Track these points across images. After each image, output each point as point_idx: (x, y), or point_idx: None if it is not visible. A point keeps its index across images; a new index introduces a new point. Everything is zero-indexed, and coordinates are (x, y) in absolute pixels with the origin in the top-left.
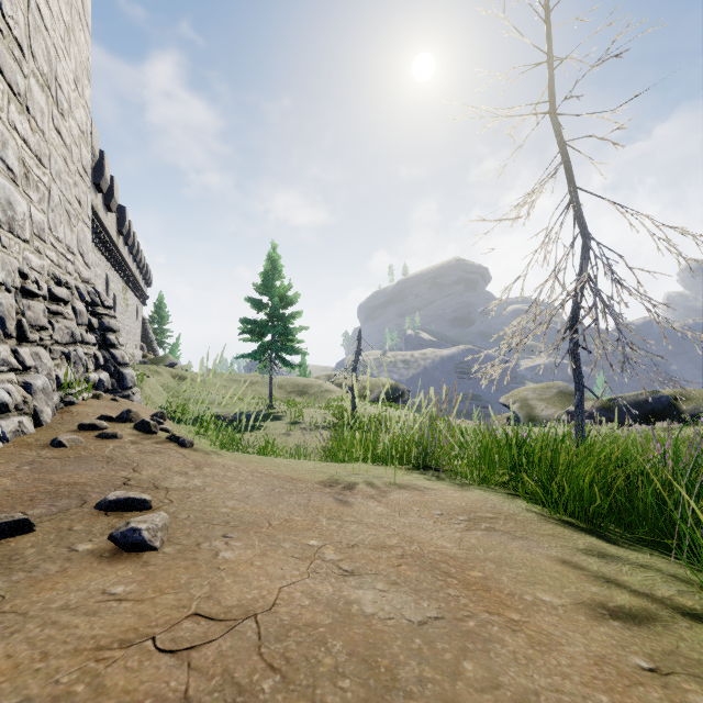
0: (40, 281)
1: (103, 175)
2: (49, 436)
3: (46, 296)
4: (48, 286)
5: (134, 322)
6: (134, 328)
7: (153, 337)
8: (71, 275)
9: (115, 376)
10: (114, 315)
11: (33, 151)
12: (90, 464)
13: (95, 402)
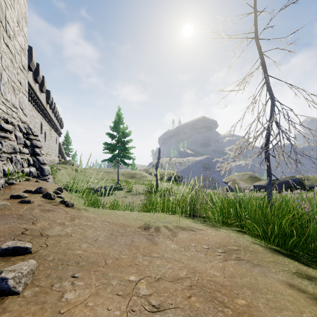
0: None
1: (39, 75)
2: None
3: None
4: (0, 123)
5: (55, 144)
6: (55, 147)
7: (64, 152)
8: (15, 119)
9: (39, 169)
10: (39, 139)
11: None
12: (7, 219)
13: (25, 183)
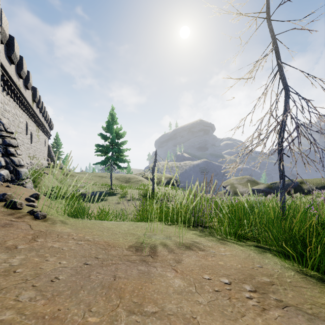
0: None
1: (22, 69)
2: None
3: None
4: None
5: (43, 147)
6: (43, 150)
7: (53, 155)
8: None
9: (14, 172)
10: (14, 137)
11: None
12: None
13: None
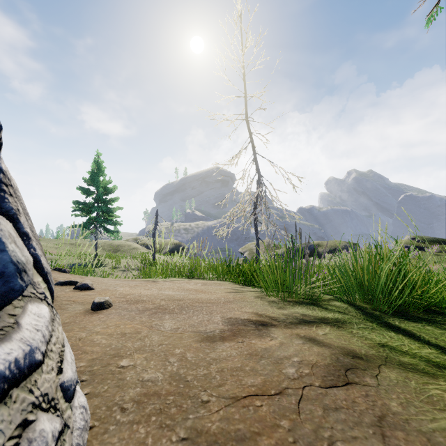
0: None
1: None
2: None
3: None
4: None
5: None
6: None
7: None
8: None
9: None
10: None
11: None
12: None
13: None
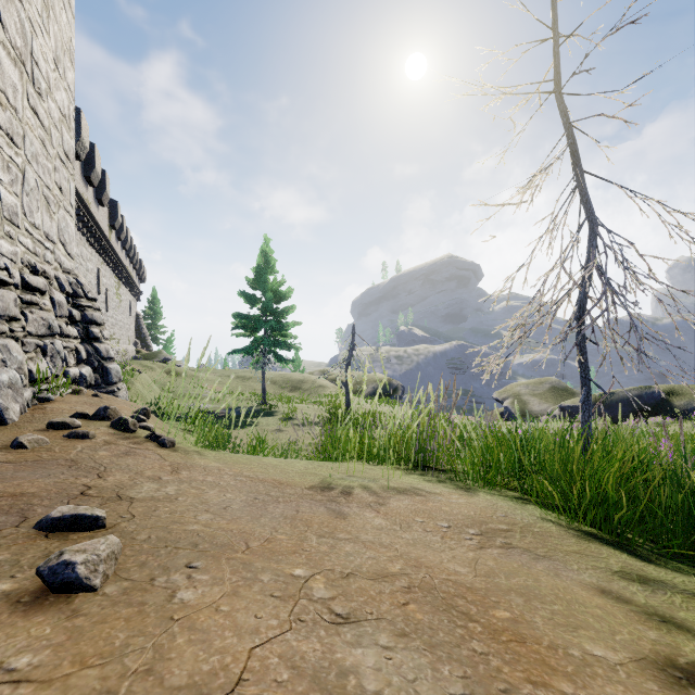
0: (11, 269)
1: (94, 168)
2: (12, 436)
3: (18, 284)
4: (22, 274)
5: (127, 317)
6: (127, 324)
7: (146, 333)
8: (51, 264)
9: (99, 371)
10: (99, 308)
11: (3, 128)
12: (49, 469)
13: (73, 398)
